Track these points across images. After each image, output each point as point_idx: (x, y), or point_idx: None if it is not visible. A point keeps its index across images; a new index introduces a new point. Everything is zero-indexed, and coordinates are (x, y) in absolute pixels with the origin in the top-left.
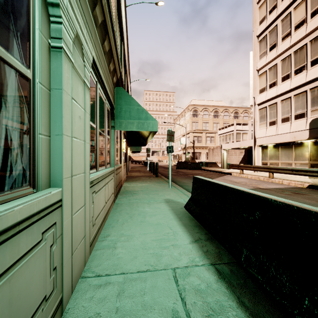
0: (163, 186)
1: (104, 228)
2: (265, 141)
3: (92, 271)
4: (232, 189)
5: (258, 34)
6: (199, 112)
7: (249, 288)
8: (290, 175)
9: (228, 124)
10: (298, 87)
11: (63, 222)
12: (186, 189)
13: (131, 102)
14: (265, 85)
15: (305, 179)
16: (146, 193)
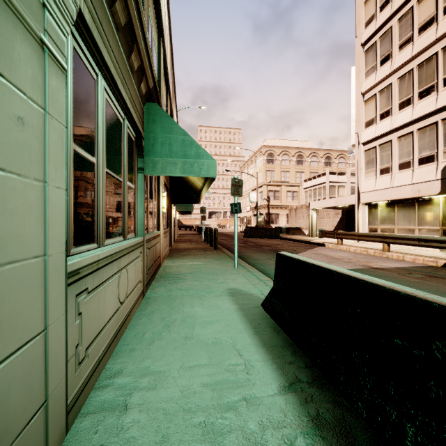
0: (225, 265)
1: (114, 354)
2: (374, 197)
3: None
4: (364, 282)
5: (364, 40)
6: (276, 156)
7: None
8: (412, 247)
9: (317, 174)
10: (424, 117)
11: None
12: (261, 269)
13: (173, 128)
14: (373, 115)
15: (436, 252)
16: (199, 277)
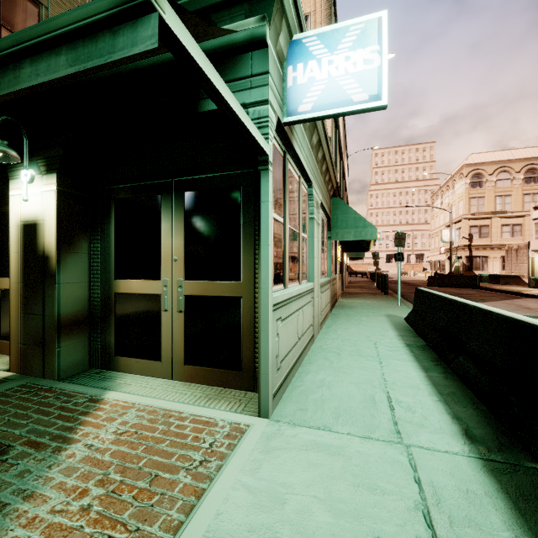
0: (390, 304)
1: (325, 324)
2: None
3: (323, 336)
4: (434, 294)
5: None
6: (486, 176)
7: (423, 351)
8: None
9: None
10: None
11: (314, 299)
12: None
13: (348, 211)
14: None
15: None
16: (366, 308)
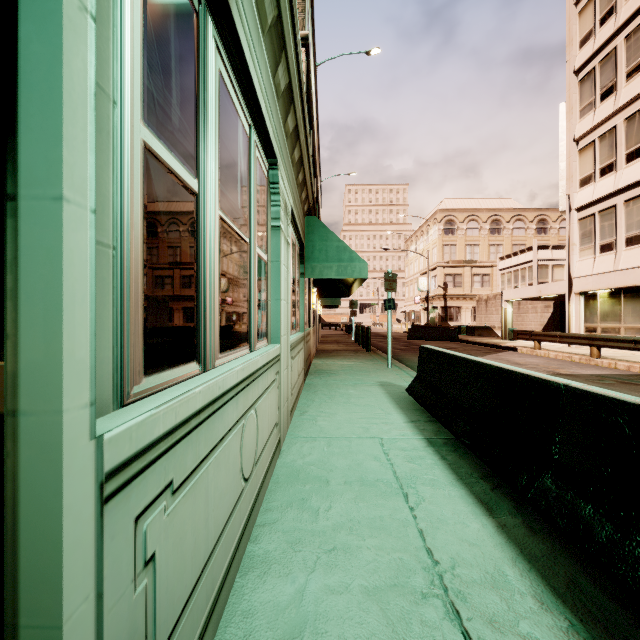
0: (378, 365)
1: (298, 406)
2: (591, 285)
3: (296, 433)
4: (459, 357)
5: (577, 66)
6: (458, 223)
7: (457, 453)
8: None
9: (524, 246)
10: None
11: (280, 374)
12: None
13: (329, 236)
14: (591, 170)
15: None
16: (351, 373)
